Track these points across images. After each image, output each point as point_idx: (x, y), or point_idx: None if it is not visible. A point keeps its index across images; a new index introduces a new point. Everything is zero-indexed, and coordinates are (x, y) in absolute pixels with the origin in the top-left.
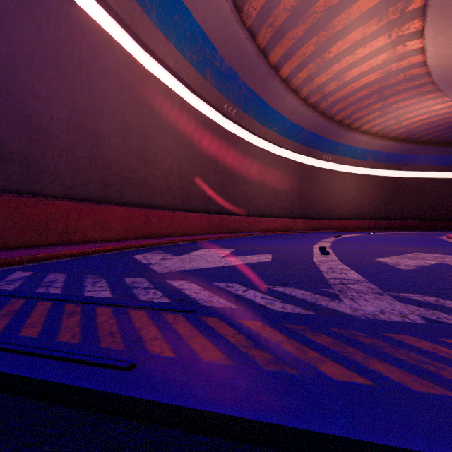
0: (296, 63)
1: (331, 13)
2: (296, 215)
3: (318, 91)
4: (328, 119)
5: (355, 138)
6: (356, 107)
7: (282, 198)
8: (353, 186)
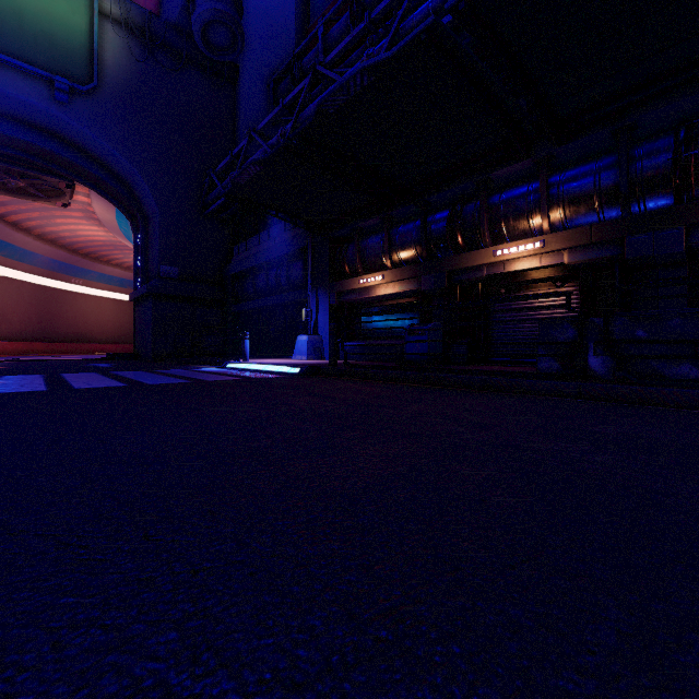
0: (24, 218)
1: (49, 209)
2: (36, 338)
3: (53, 234)
4: (71, 251)
5: (108, 269)
6: (99, 249)
7: (14, 321)
8: (112, 310)
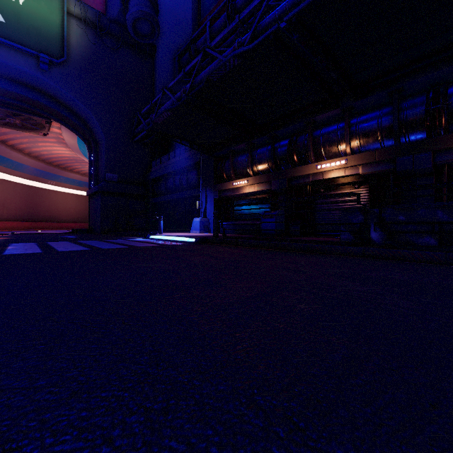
0: (18, 142)
1: (34, 137)
2: (25, 219)
3: (36, 152)
4: (48, 163)
5: (71, 175)
6: (65, 162)
7: (11, 208)
8: (74, 201)
